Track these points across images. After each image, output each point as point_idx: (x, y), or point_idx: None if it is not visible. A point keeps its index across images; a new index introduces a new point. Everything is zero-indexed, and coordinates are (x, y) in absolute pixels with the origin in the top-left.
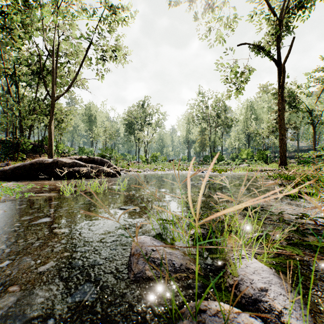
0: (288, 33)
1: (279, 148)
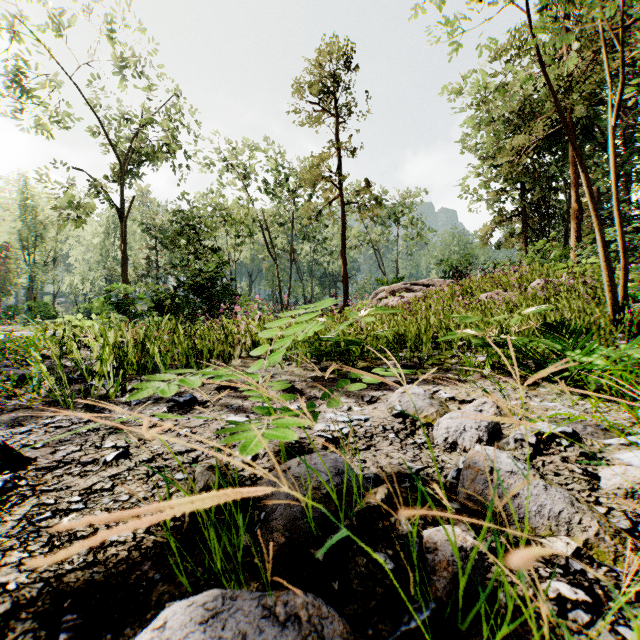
0: (139, 177)
1: None
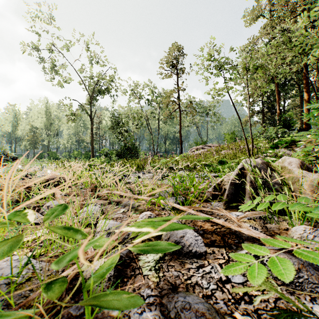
0: (96, 101)
1: (92, 153)
